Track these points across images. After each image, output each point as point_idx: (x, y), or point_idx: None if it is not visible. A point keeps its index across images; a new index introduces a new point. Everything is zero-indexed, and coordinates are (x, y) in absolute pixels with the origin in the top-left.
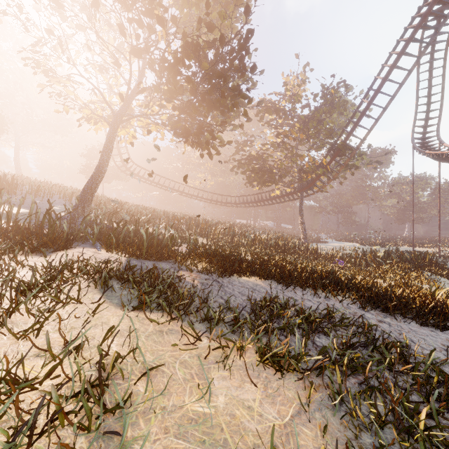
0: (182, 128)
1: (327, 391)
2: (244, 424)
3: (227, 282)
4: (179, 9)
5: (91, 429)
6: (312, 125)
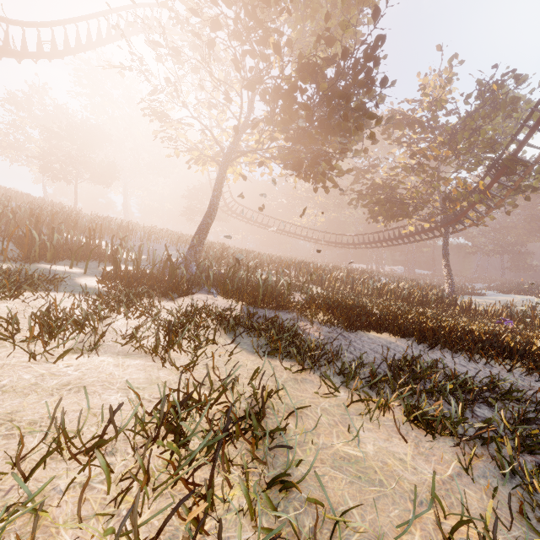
0: (294, 160)
1: (494, 462)
2: (398, 472)
3: (354, 337)
4: (292, 26)
5: (259, 448)
6: (462, 137)
